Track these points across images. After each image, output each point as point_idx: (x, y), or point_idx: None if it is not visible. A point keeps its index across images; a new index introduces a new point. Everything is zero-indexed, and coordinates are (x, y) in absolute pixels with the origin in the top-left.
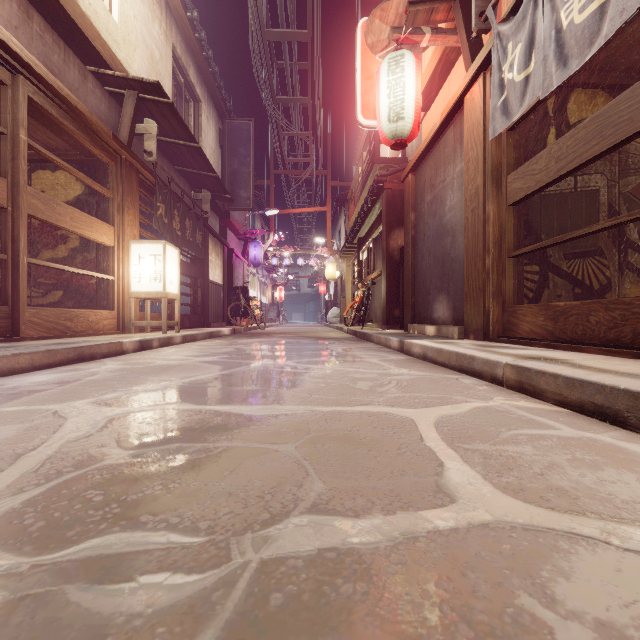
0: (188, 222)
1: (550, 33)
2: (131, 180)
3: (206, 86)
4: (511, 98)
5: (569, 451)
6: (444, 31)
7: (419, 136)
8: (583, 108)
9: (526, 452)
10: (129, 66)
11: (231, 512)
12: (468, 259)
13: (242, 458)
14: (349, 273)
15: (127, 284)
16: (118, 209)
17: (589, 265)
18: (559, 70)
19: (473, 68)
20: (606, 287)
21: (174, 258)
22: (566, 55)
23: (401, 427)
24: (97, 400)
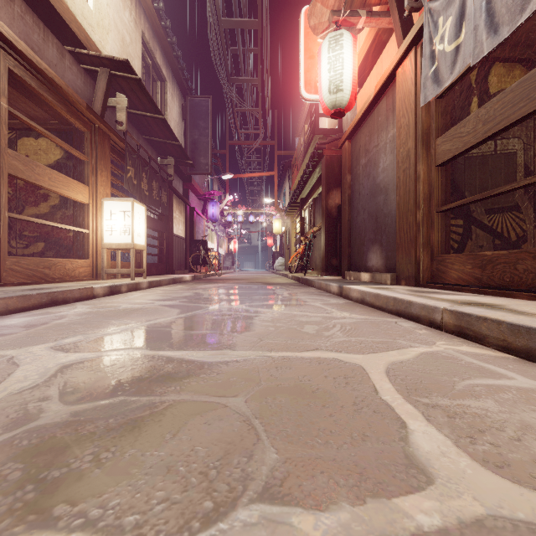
0: (155, 184)
1: (481, 4)
2: (104, 146)
3: (171, 68)
4: (442, 67)
5: (535, 407)
6: (378, 14)
7: (353, 110)
8: (502, 80)
9: (490, 408)
10: (102, 47)
11: (166, 500)
12: (400, 214)
13: (188, 416)
14: (293, 228)
15: (100, 237)
16: (92, 171)
17: (508, 219)
18: (490, 37)
19: (405, 44)
20: (523, 239)
21: (141, 214)
22: (497, 23)
23: (352, 376)
24: (56, 345)
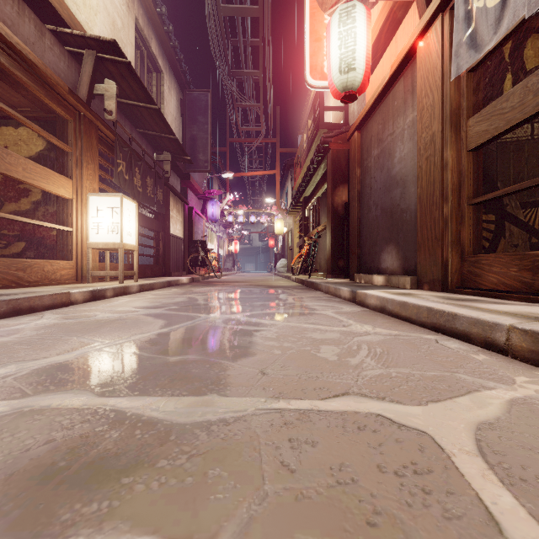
0: (149, 180)
1: None
2: (90, 136)
3: (167, 59)
4: (482, 28)
5: None
6: None
7: (360, 102)
8: None
9: None
10: (90, 29)
11: None
12: (422, 208)
13: None
14: (295, 228)
15: (86, 235)
16: (77, 163)
17: None
18: None
19: (430, 10)
20: None
21: (132, 211)
22: None
23: (427, 466)
24: None
